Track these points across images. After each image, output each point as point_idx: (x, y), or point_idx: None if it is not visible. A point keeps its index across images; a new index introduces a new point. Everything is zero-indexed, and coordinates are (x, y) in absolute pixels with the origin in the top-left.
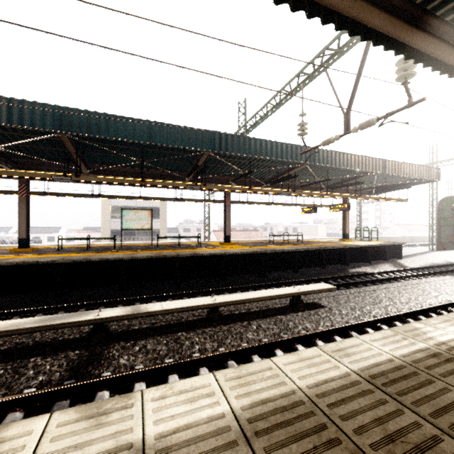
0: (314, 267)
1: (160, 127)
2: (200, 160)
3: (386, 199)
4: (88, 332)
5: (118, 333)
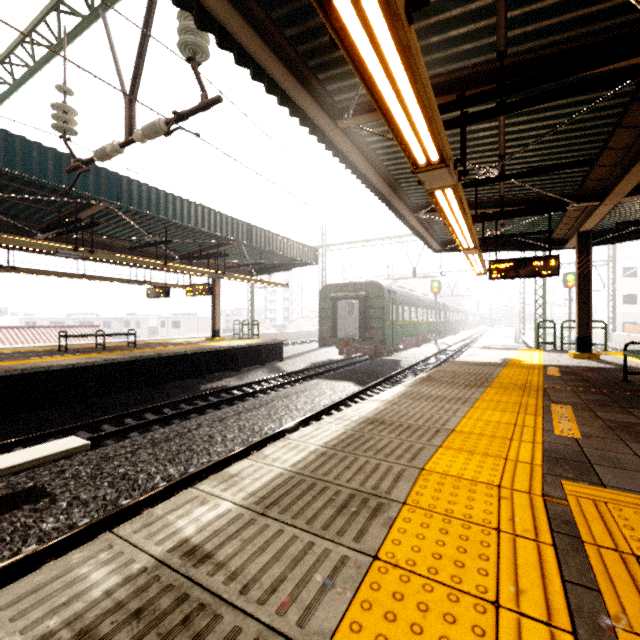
0: (141, 389)
1: None
2: None
3: (262, 282)
4: None
5: None
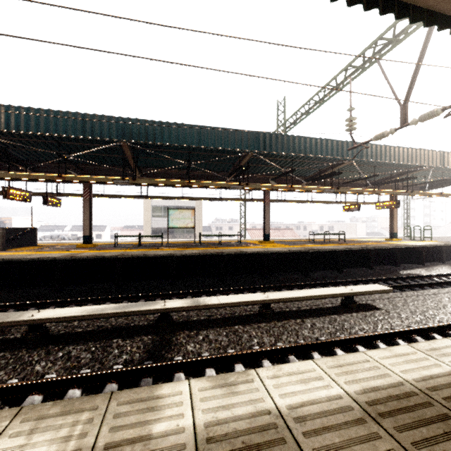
0: (360, 267)
1: (208, 131)
2: (243, 160)
3: (443, 195)
4: (154, 320)
5: (180, 322)
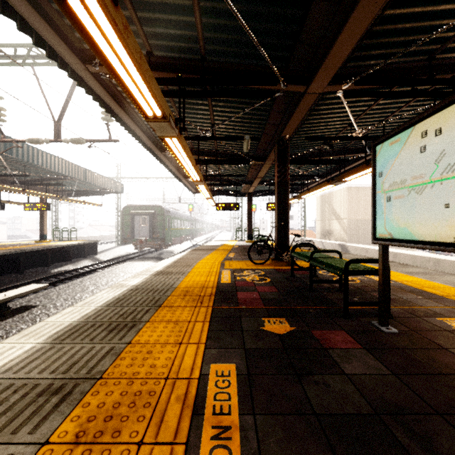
0: (7, 274)
1: None
2: None
3: (85, 203)
4: None
5: None
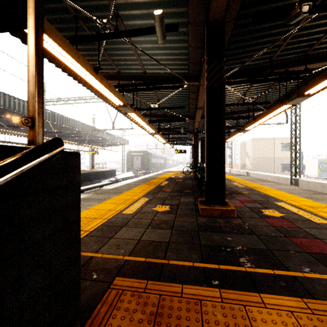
0: (87, 181)
1: None
2: None
3: (112, 150)
4: None
5: None
